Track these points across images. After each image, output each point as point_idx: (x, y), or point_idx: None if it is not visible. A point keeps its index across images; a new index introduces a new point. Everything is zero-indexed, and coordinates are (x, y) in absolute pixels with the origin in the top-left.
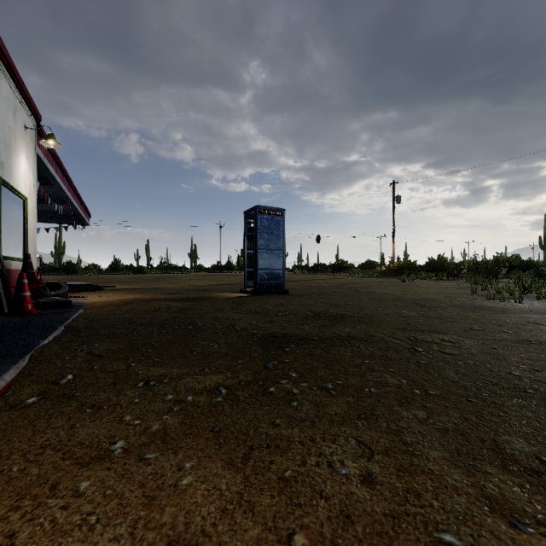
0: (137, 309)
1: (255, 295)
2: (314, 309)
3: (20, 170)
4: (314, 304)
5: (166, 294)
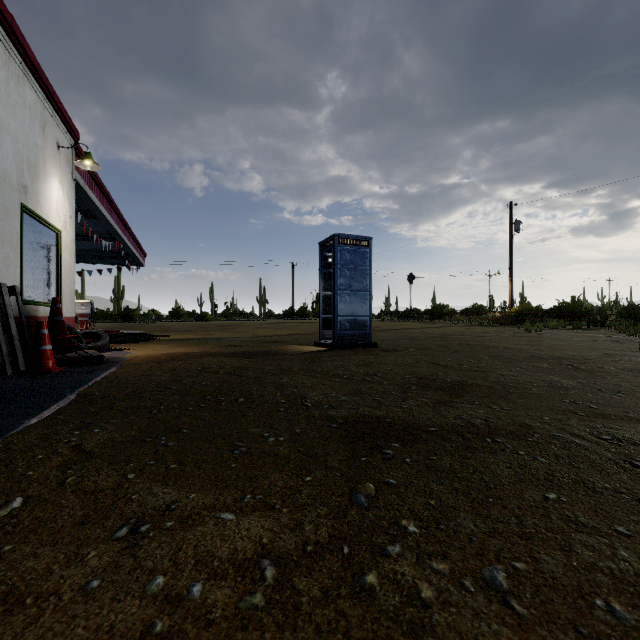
0: (181, 367)
1: (334, 349)
2: (416, 371)
3: (51, 197)
4: (414, 364)
5: (224, 347)
